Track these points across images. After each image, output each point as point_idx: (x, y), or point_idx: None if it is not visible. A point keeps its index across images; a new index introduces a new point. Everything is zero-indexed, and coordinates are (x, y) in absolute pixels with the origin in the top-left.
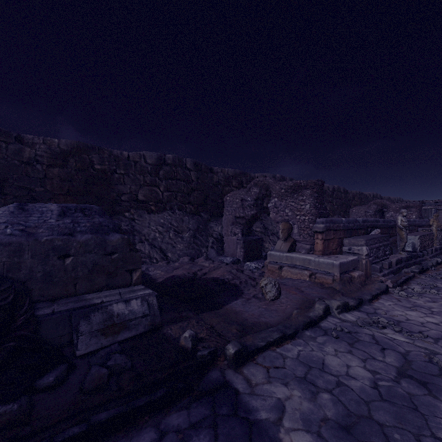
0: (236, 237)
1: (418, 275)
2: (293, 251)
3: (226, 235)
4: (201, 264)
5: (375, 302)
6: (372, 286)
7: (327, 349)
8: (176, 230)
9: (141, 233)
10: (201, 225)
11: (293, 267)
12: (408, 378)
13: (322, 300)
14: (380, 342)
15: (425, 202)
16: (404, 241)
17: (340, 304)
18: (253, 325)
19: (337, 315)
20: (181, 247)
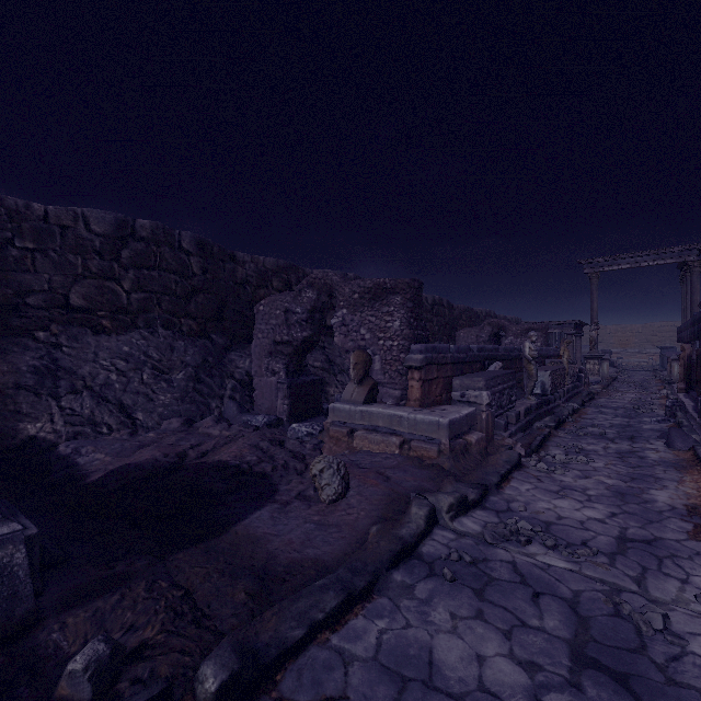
0: (276, 379)
1: (555, 432)
2: (374, 402)
3: (259, 374)
4: (205, 431)
5: (506, 488)
6: (498, 457)
7: (437, 615)
8: (157, 366)
9: (76, 373)
10: (211, 357)
11: (372, 431)
12: (593, 670)
13: (422, 497)
14: (528, 579)
15: (551, 323)
16: (533, 379)
17: (454, 502)
18: (288, 572)
19: (449, 525)
20: (166, 400)
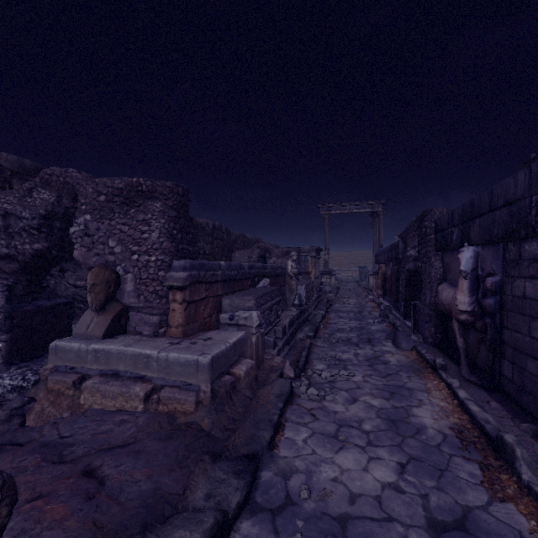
0: None
1: (315, 341)
2: (121, 333)
3: None
4: None
5: (280, 444)
6: (269, 389)
7: None
8: None
9: None
10: None
11: (110, 377)
12: None
13: None
14: None
15: (301, 248)
16: (294, 293)
17: None
18: None
19: None
20: None
